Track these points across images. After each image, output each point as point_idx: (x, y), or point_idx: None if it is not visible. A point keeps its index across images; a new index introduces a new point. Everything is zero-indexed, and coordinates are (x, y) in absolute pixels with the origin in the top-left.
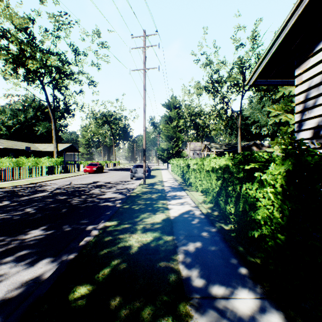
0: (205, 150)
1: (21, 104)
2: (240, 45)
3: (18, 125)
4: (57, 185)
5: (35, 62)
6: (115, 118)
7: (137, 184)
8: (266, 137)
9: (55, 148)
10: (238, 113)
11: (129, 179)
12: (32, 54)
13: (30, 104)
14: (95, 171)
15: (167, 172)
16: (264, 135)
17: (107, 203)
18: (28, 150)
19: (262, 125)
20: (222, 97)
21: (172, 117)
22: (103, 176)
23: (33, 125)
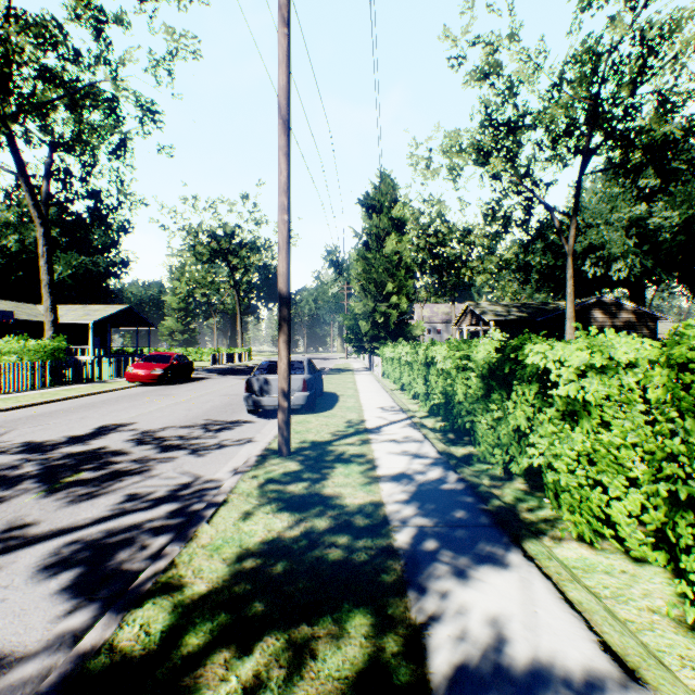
0: (465, 320)
1: (14, 211)
2: None
3: (1, 259)
4: None
5: None
6: (242, 243)
7: (248, 458)
8: (620, 286)
9: (48, 310)
10: (568, 215)
11: (245, 412)
12: None
13: None
14: (159, 379)
15: (372, 382)
16: (616, 281)
17: None
18: (7, 320)
19: (613, 256)
20: (518, 175)
21: (383, 232)
22: (168, 398)
23: None
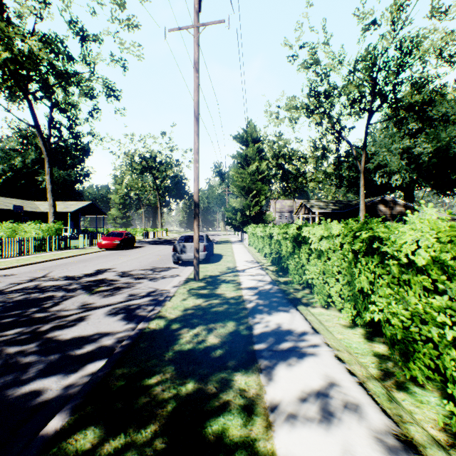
0: (301, 211)
1: (18, 142)
2: (372, 23)
3: (11, 173)
4: (9, 281)
5: (2, 48)
6: (161, 162)
7: (179, 281)
8: (397, 190)
9: (51, 206)
10: (360, 148)
11: (171, 263)
12: (2, 37)
13: (31, 142)
14: (117, 246)
15: (242, 248)
16: (395, 187)
17: (46, 381)
18: (19, 211)
19: (393, 171)
20: (331, 123)
21: (249, 158)
22: (126, 257)
23: (36, 173)
